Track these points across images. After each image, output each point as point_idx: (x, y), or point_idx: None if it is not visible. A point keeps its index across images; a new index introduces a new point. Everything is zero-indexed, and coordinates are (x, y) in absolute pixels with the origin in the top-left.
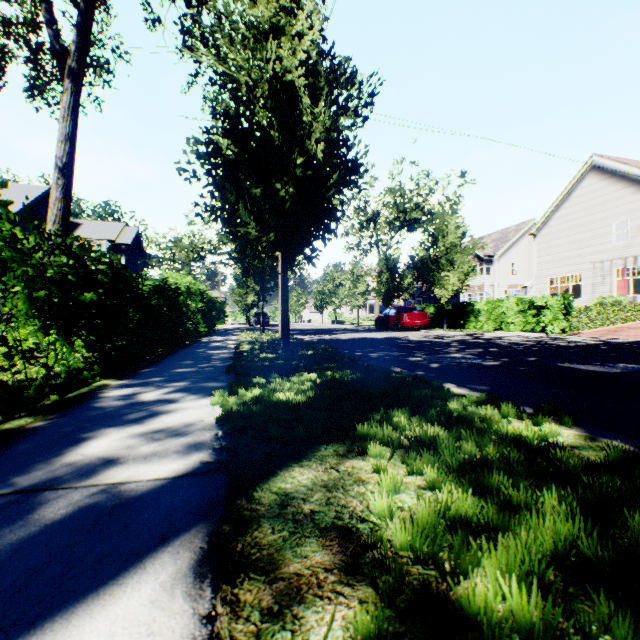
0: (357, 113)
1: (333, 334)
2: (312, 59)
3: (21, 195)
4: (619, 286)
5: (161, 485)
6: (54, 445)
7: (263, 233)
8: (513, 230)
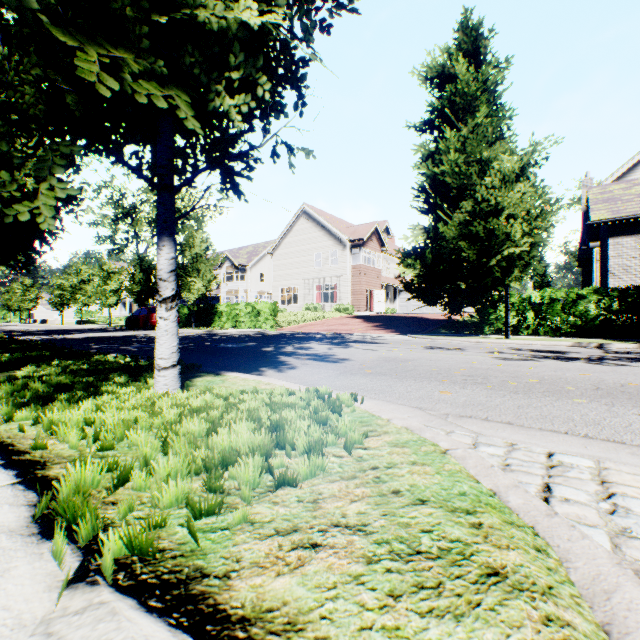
0: None
1: (68, 334)
2: None
3: None
4: (318, 297)
5: None
6: None
7: None
8: (263, 246)
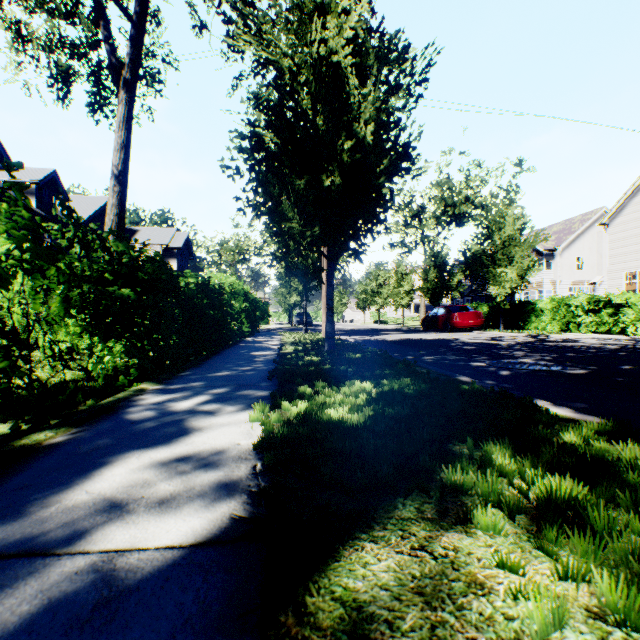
0: (409, 92)
1: (378, 335)
2: (359, 37)
3: (87, 206)
4: None
5: (171, 562)
6: (61, 473)
7: (307, 227)
8: (578, 220)
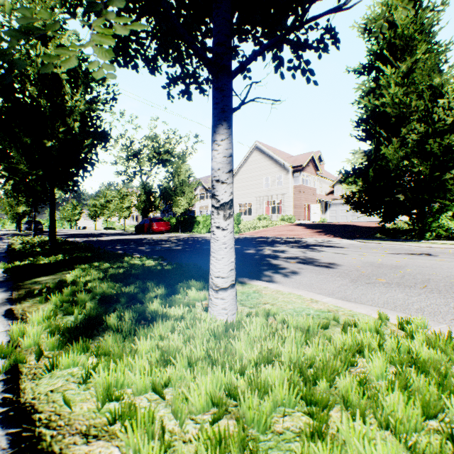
0: (107, 103)
1: (100, 237)
2: None
3: None
4: (266, 210)
5: None
6: None
7: (34, 169)
8: None
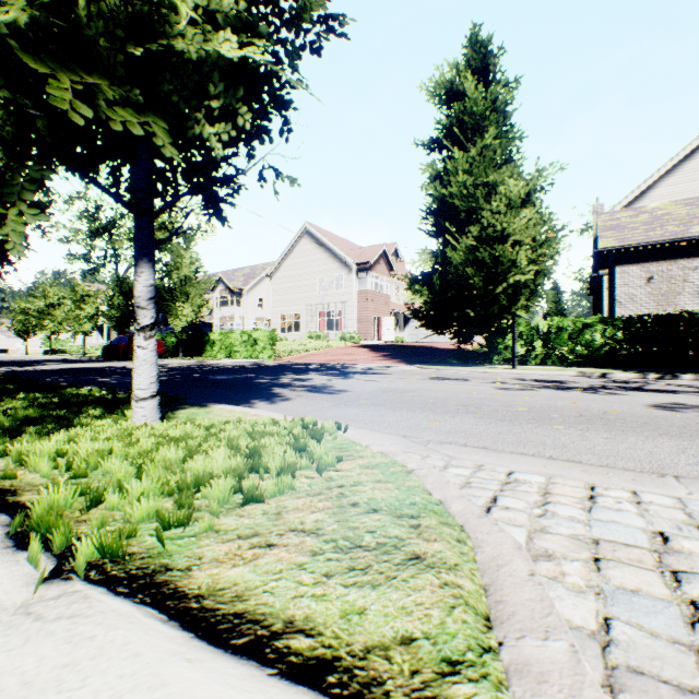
0: None
1: (35, 365)
2: None
3: None
4: (321, 324)
5: None
6: None
7: None
8: (261, 268)
